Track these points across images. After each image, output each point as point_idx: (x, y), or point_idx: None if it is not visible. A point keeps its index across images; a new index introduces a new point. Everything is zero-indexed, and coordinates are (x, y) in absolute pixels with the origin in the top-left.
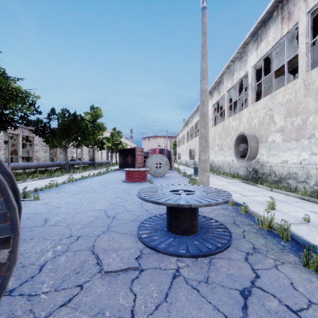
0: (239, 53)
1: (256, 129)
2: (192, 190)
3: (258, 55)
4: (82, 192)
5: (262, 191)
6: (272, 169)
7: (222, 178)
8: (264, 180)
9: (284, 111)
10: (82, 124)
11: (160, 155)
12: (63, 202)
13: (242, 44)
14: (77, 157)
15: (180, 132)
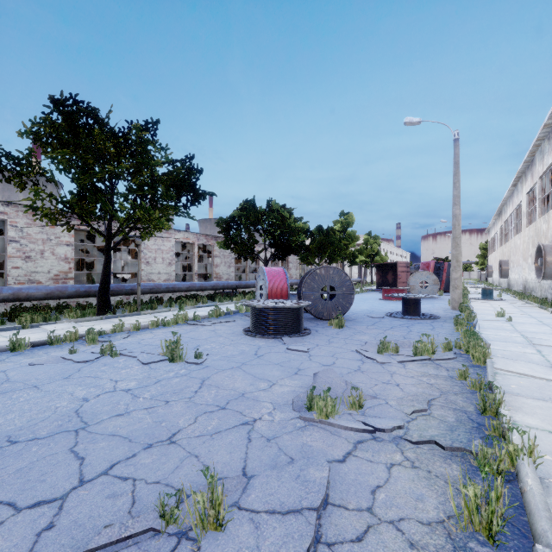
0: (545, 132)
1: None
2: (419, 295)
3: None
4: None
5: (539, 313)
6: None
7: (521, 303)
8: None
9: None
10: (335, 240)
11: (426, 272)
12: None
13: (542, 126)
14: None
15: (492, 227)
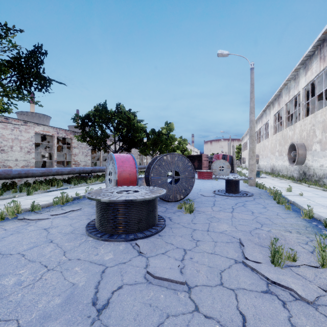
0: (293, 75)
1: (304, 140)
2: (237, 177)
3: (306, 81)
4: None
5: (301, 186)
6: (314, 171)
7: (278, 179)
8: (309, 180)
9: (321, 127)
10: (163, 139)
11: (223, 160)
12: None
13: (293, 70)
14: None
15: (245, 136)
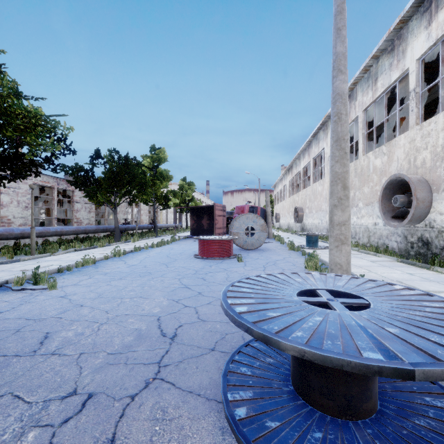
0: (388, 42)
1: (426, 169)
2: (350, 291)
3: (432, 36)
4: (129, 274)
5: None
6: None
7: (357, 252)
8: None
9: None
10: (138, 172)
11: (253, 215)
12: (92, 295)
13: (396, 23)
14: (133, 219)
15: (279, 182)
